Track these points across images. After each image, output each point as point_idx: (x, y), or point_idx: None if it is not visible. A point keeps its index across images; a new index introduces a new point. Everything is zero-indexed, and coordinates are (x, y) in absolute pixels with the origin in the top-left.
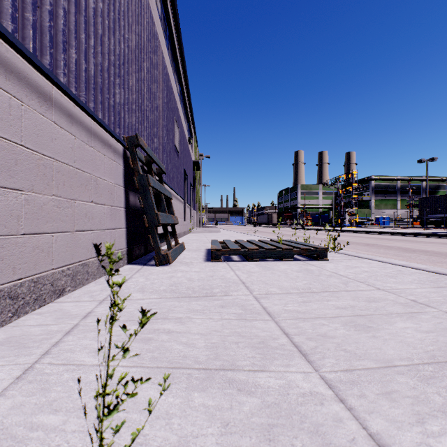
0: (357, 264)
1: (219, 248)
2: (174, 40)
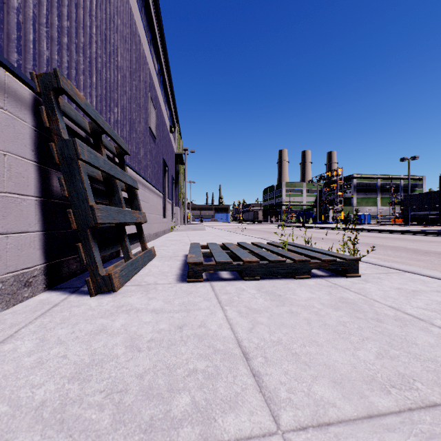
0: (409, 284)
1: (199, 262)
2: (149, 3)
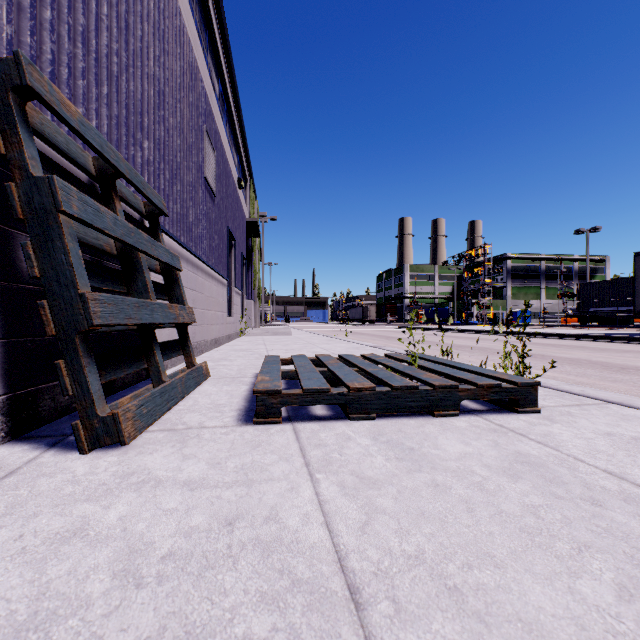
0: (624, 426)
1: (275, 390)
2: None
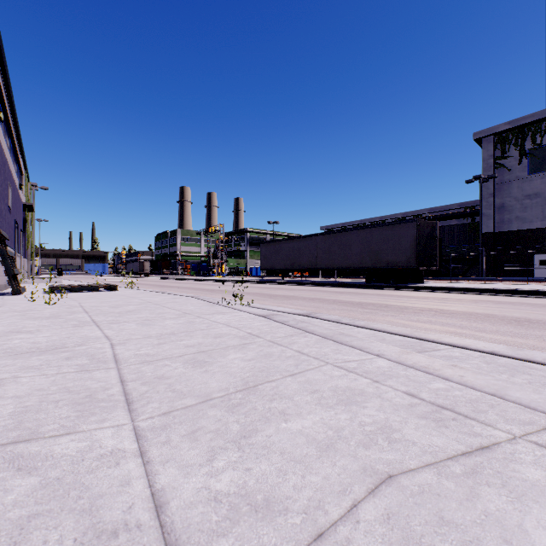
0: (130, 291)
1: (54, 287)
2: (7, 114)
